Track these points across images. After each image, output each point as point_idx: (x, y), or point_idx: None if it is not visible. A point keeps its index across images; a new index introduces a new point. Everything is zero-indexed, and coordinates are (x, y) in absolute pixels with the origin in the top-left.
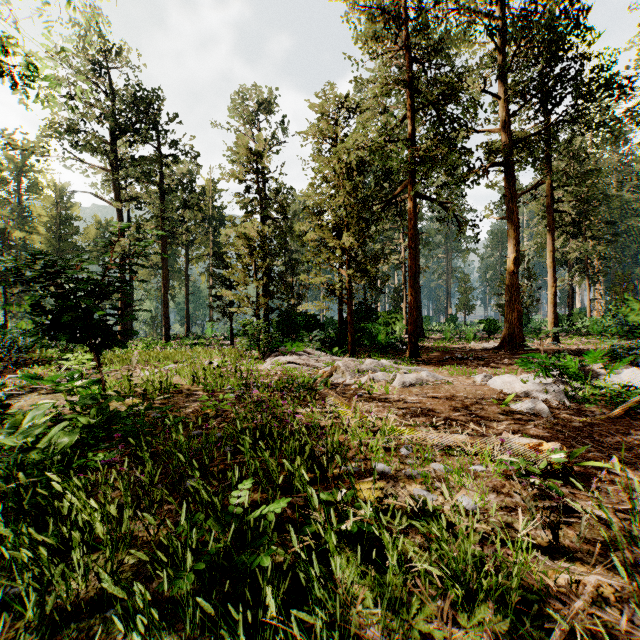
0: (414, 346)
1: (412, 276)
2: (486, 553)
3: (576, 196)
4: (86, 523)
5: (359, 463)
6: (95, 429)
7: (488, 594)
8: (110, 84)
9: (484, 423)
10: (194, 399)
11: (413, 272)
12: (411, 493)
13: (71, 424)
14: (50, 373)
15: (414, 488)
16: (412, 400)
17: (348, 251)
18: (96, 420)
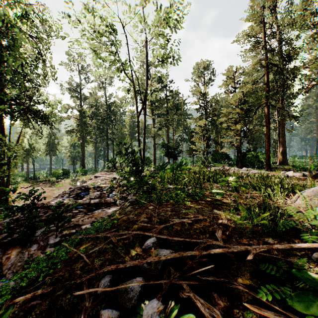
0: (268, 165)
1: (267, 137)
2: None
3: None
4: None
5: None
6: None
7: None
8: (150, 75)
9: None
10: None
11: (268, 136)
12: None
13: None
14: None
15: None
16: None
17: (239, 130)
18: None
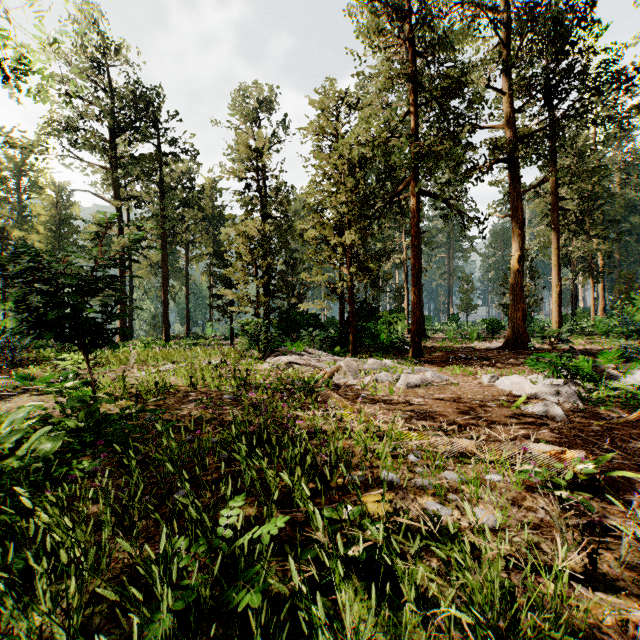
0: (417, 346)
1: (415, 274)
2: (515, 583)
3: (580, 194)
4: (60, 543)
5: (365, 471)
6: (83, 433)
7: (524, 638)
8: (109, 82)
9: (496, 427)
10: (191, 400)
11: (416, 270)
12: (423, 506)
13: (59, 428)
14: (44, 373)
15: (426, 501)
16: (418, 402)
17: (350, 249)
18: (84, 424)
